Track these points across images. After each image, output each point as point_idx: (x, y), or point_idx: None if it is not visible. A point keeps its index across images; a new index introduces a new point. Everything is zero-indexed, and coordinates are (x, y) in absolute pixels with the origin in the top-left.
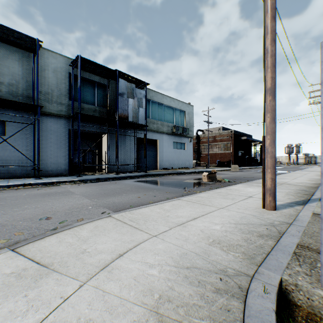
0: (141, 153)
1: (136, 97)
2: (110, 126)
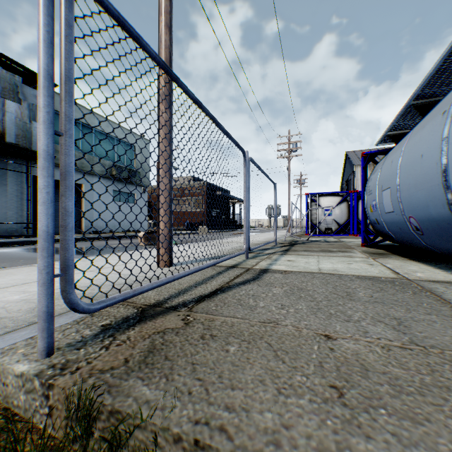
0: None
1: (25, 101)
2: None
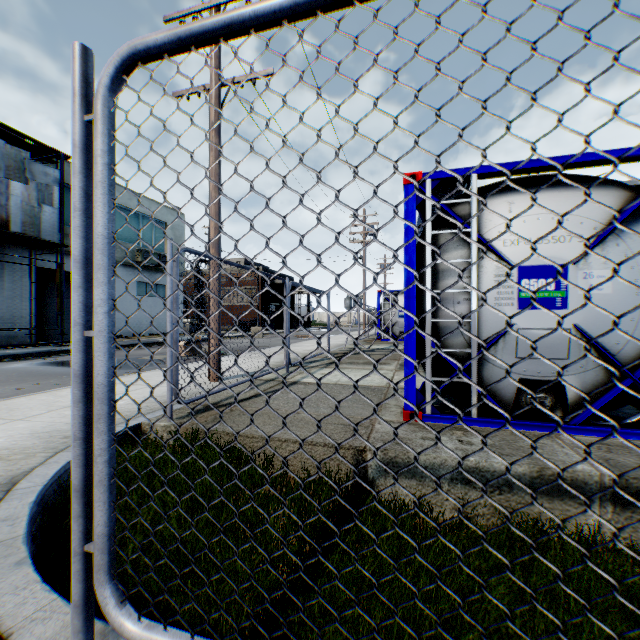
0: (51, 304)
1: (33, 180)
2: None
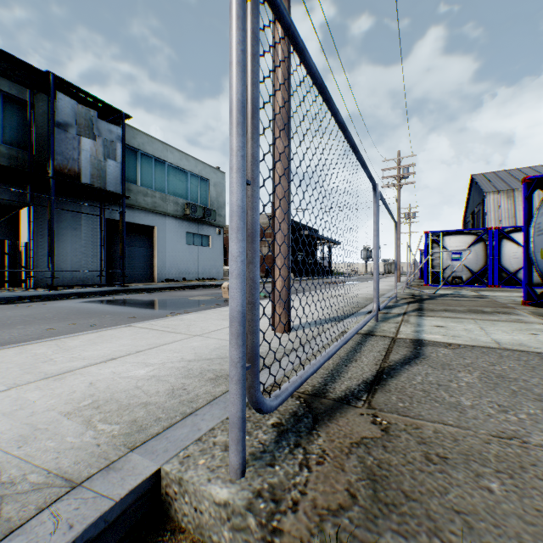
0: (118, 250)
1: (99, 136)
2: (41, 192)
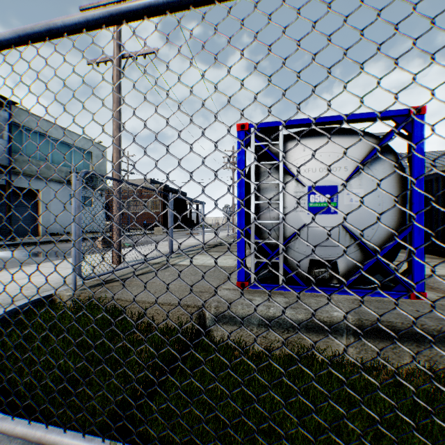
0: (3, 210)
1: None
2: None
